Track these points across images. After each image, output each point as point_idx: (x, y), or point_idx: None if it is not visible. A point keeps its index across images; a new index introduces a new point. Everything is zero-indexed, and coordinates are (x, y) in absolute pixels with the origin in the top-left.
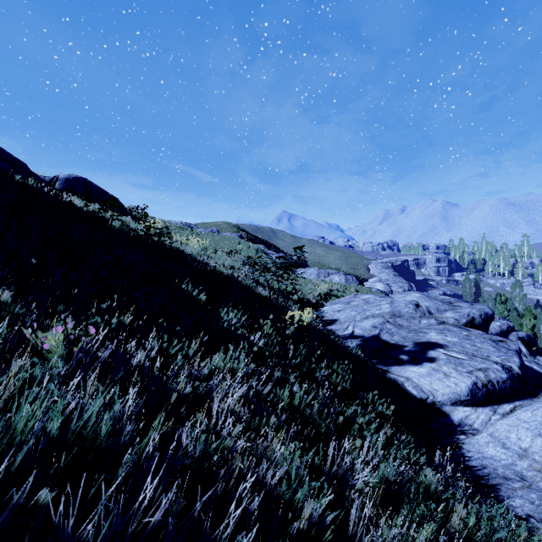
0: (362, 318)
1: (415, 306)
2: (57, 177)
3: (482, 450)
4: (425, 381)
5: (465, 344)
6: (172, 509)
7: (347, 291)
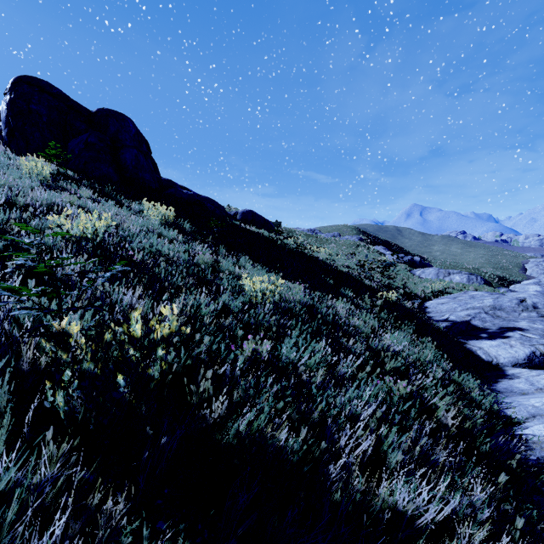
0: (462, 310)
1: (519, 301)
2: (237, 212)
3: (513, 385)
4: (493, 350)
5: None
6: (330, 313)
7: (464, 290)
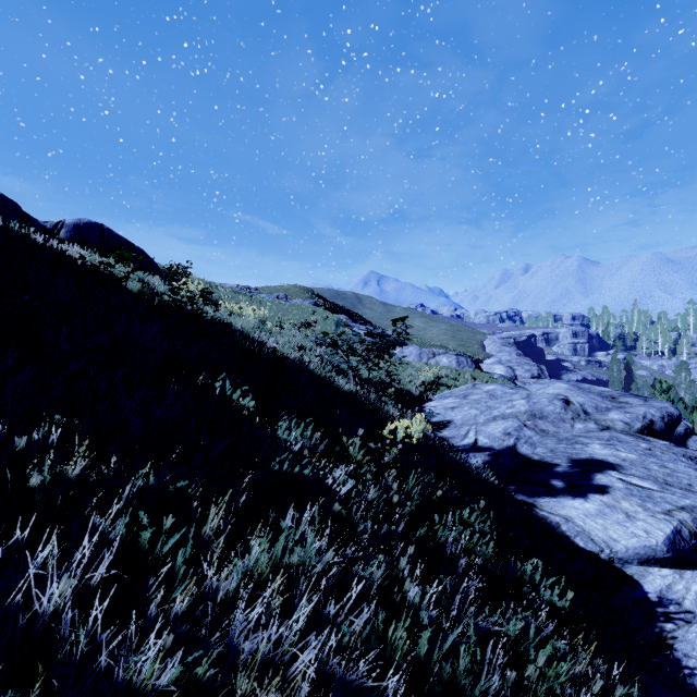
0: (486, 420)
1: (563, 402)
2: (62, 222)
3: None
4: (595, 524)
5: (649, 463)
6: None
7: (461, 379)
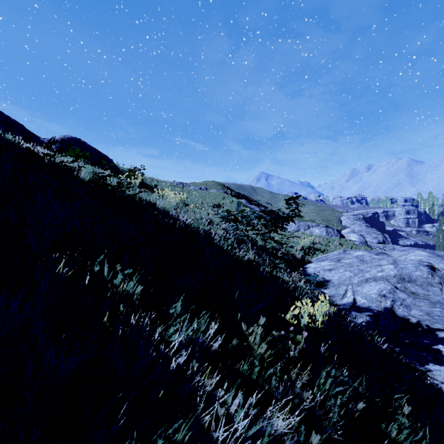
0: (360, 281)
1: (429, 268)
2: (54, 138)
3: None
4: None
5: None
6: None
7: (330, 245)
